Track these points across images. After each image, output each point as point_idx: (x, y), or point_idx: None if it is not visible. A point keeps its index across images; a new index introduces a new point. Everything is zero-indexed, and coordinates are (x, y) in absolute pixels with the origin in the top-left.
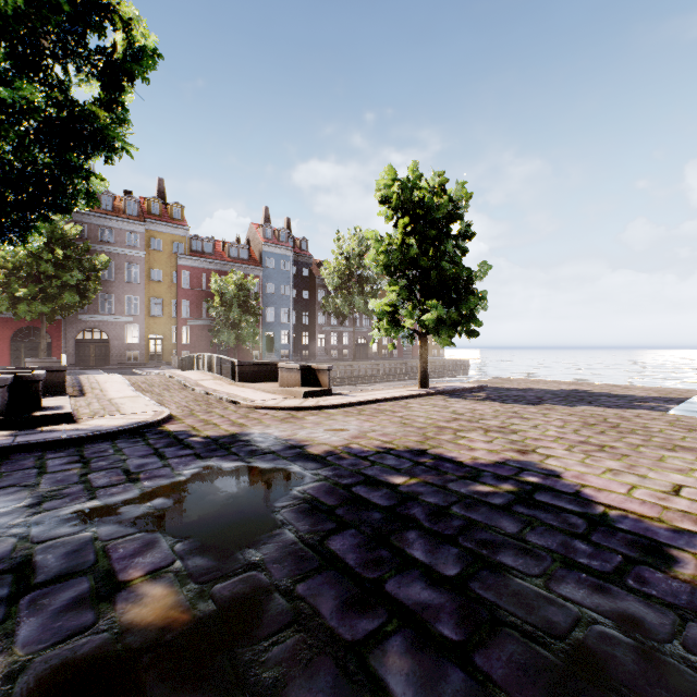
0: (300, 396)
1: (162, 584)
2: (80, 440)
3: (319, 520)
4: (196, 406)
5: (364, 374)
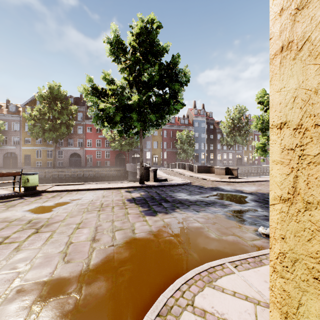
0: (226, 178)
1: (233, 205)
2: (176, 185)
3: (259, 202)
4: (192, 180)
5: (240, 172)
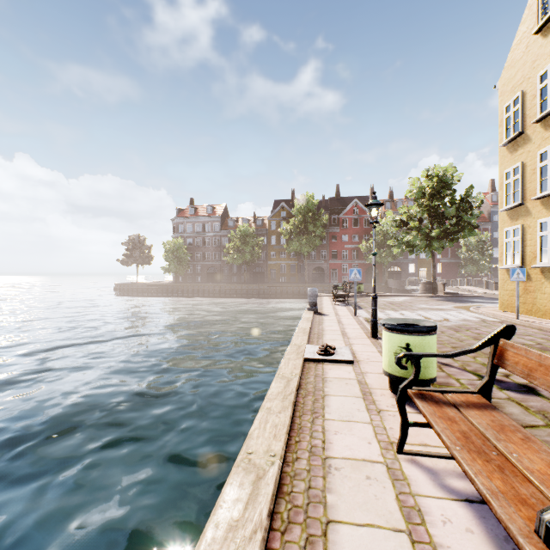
0: None
1: None
2: (469, 297)
3: None
4: (487, 295)
5: None
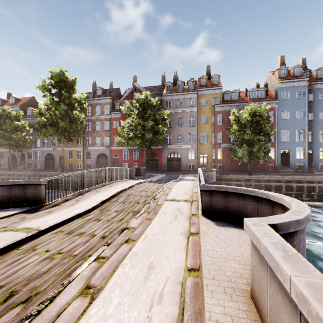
0: None
1: None
2: None
3: None
4: None
5: None
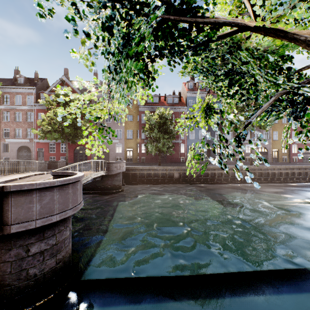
0: None
1: None
2: None
3: None
4: None
5: (260, 175)
